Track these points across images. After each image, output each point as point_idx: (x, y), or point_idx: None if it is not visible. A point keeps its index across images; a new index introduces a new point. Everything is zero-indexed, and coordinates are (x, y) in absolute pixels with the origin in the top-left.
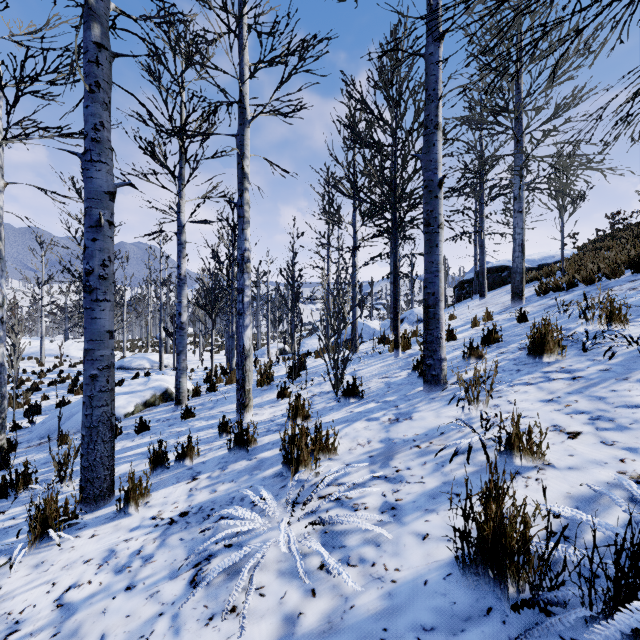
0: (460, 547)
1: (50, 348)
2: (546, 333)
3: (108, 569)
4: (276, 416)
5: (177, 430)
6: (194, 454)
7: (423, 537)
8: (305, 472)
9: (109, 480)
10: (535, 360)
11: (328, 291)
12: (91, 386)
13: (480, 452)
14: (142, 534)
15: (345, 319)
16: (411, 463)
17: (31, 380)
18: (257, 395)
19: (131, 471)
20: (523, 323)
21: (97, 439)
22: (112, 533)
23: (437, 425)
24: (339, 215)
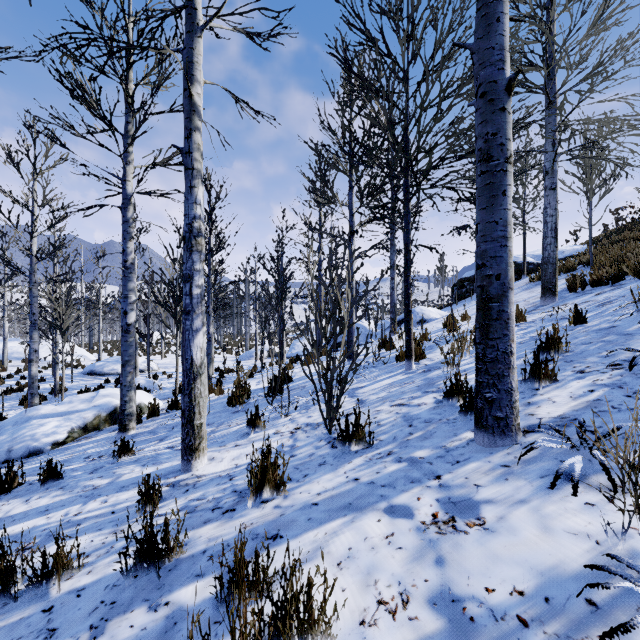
0: None
1: (18, 351)
2: None
3: None
4: (239, 466)
5: (94, 484)
6: (71, 567)
7: None
8: None
9: None
10: None
11: (317, 279)
12: None
13: None
14: None
15: (342, 320)
16: None
17: None
18: (224, 420)
19: None
20: (580, 325)
21: None
22: None
23: (560, 563)
24: (332, 192)
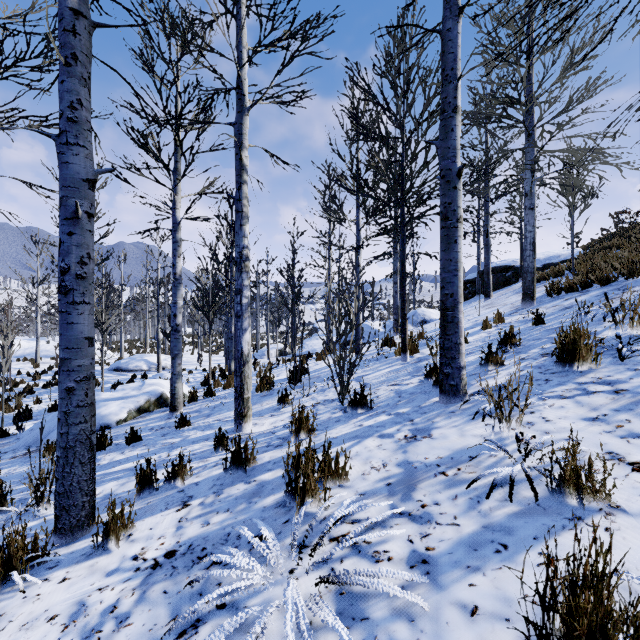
0: (525, 633)
1: (46, 349)
2: (578, 339)
3: (74, 633)
4: (277, 427)
5: (170, 441)
6: (186, 473)
7: (471, 611)
8: (312, 503)
9: (88, 507)
10: (565, 368)
11: (333, 292)
12: (67, 400)
13: (523, 485)
14: (120, 581)
15: (351, 322)
16: (438, 496)
17: (25, 382)
18: (256, 402)
19: (111, 500)
20: (540, 326)
21: (74, 461)
22: (86, 577)
23: (463, 446)
24: (342, 212)
